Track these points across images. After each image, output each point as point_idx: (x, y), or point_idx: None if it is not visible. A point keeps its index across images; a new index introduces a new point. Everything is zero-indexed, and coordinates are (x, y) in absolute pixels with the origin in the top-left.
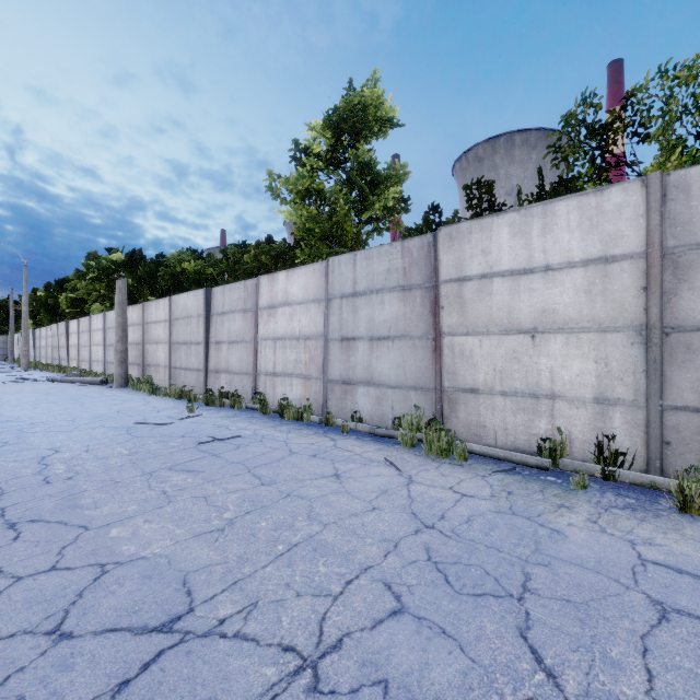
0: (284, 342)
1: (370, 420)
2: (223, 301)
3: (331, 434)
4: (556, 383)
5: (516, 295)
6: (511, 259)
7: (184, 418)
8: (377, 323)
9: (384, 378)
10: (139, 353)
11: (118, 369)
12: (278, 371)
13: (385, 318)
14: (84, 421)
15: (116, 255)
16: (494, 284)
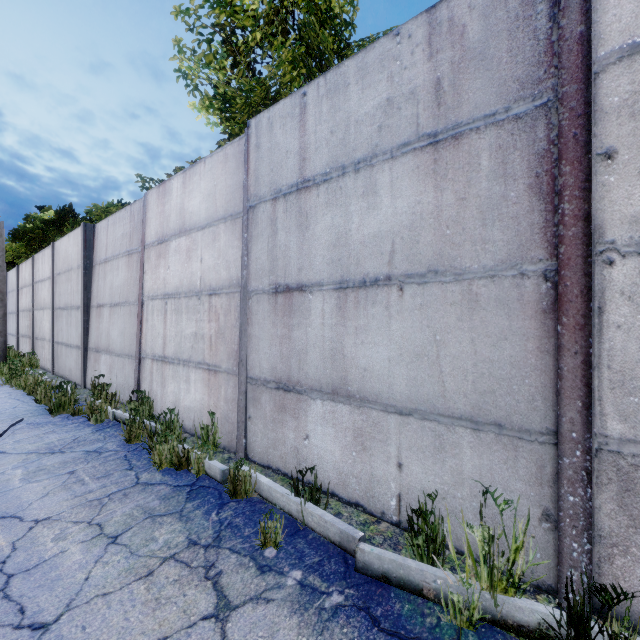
0: (178, 302)
1: (338, 484)
2: (106, 241)
3: (229, 557)
4: None
5: None
6: None
7: None
8: (358, 244)
9: (375, 386)
10: (29, 323)
11: None
12: (168, 354)
13: (379, 230)
14: None
15: (48, 213)
16: None
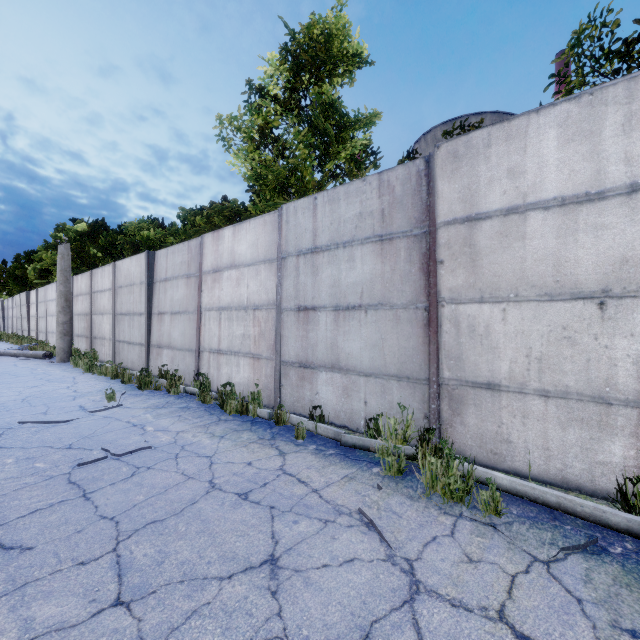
0: (230, 313)
1: (334, 417)
2: (166, 265)
3: (281, 442)
4: None
5: (571, 238)
6: (561, 180)
7: (94, 411)
8: (345, 287)
9: (354, 362)
10: (87, 325)
11: (60, 342)
12: (223, 348)
13: (355, 281)
14: None
15: (81, 225)
16: (530, 222)
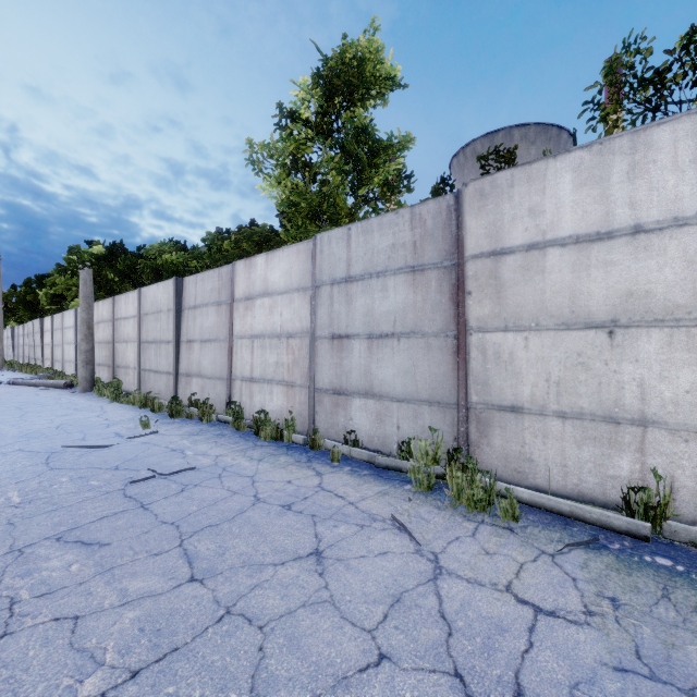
0: (263, 341)
1: (368, 442)
2: (195, 292)
3: (317, 464)
4: (649, 402)
5: (584, 272)
6: (576, 220)
7: (132, 437)
8: (378, 315)
9: (387, 388)
10: (109, 353)
11: (82, 371)
12: (256, 376)
13: (388, 310)
14: (3, 442)
15: (97, 248)
16: (549, 258)
